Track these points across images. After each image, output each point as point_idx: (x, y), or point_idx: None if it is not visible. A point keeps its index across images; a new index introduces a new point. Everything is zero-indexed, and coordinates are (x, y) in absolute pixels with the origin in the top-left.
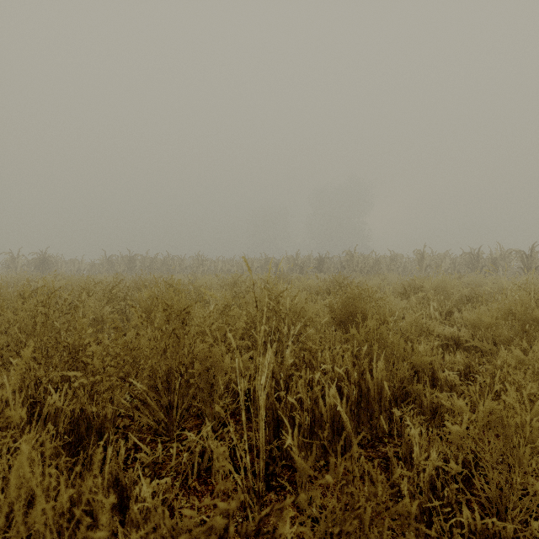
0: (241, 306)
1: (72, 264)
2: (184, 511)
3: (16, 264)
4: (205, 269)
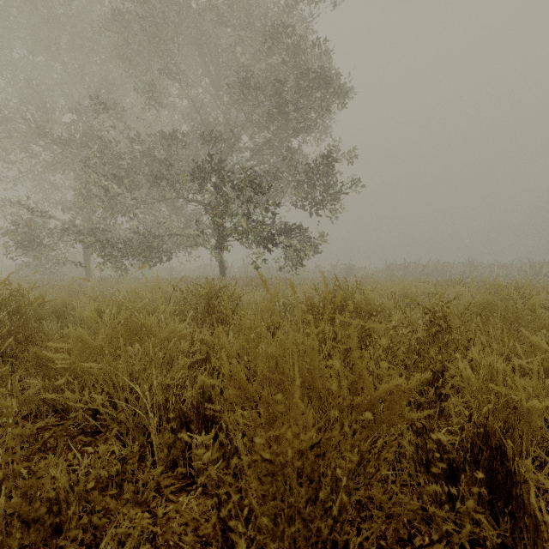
0: (542, 290)
1: (363, 271)
2: (544, 296)
3: (335, 271)
4: (477, 274)
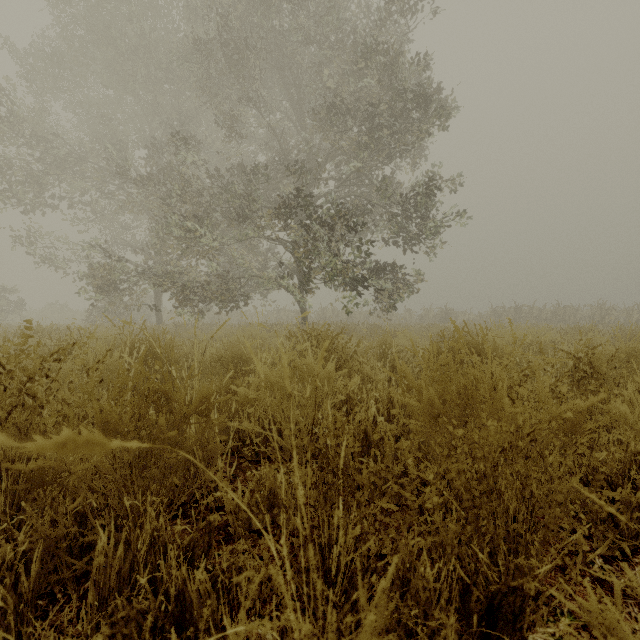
0: None
1: (463, 316)
2: None
3: (429, 316)
4: (610, 320)
